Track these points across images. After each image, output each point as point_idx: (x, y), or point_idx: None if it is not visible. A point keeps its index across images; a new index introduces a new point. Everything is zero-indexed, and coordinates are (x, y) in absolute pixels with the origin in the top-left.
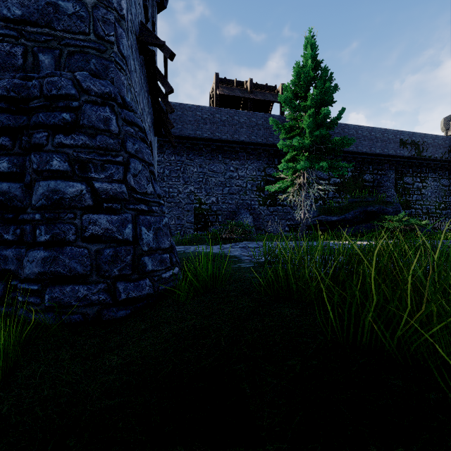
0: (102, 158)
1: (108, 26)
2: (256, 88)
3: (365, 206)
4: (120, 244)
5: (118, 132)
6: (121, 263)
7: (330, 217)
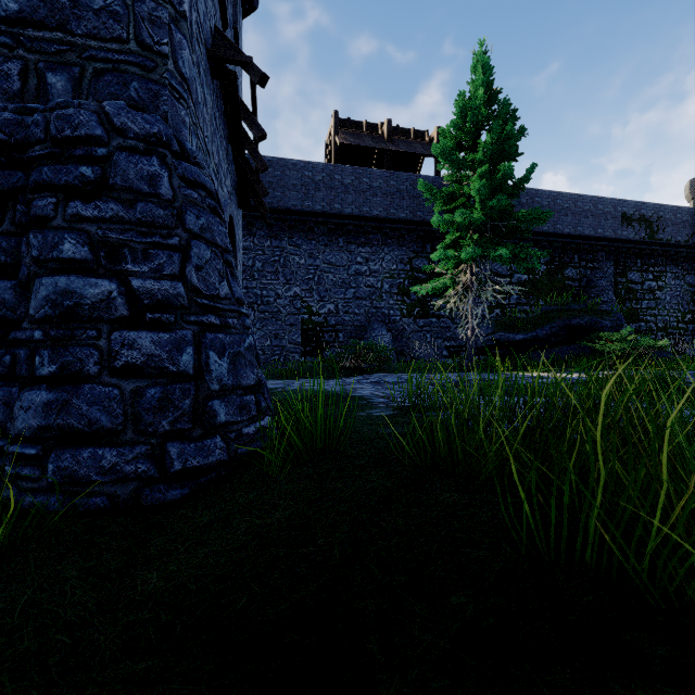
0: (145, 240)
1: (158, 29)
2: (398, 134)
3: (567, 318)
4: (173, 379)
5: (171, 198)
6: (174, 411)
7: (512, 335)
